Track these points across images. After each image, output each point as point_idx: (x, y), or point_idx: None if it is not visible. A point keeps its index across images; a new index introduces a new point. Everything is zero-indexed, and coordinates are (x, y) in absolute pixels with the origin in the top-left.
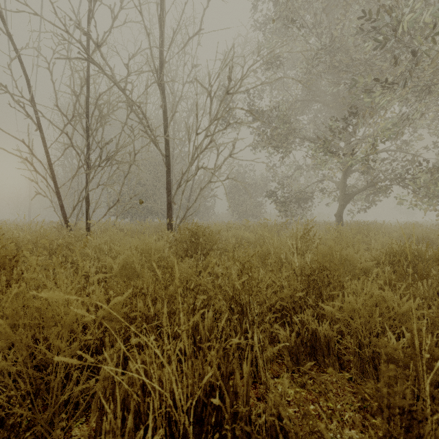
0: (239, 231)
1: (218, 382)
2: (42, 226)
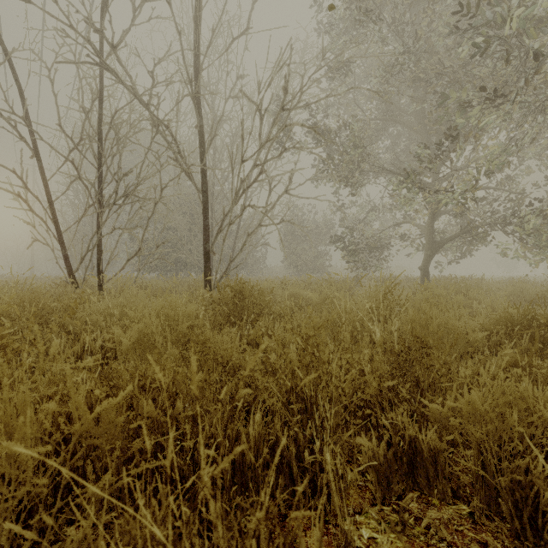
0: (298, 289)
1: None
2: (32, 283)
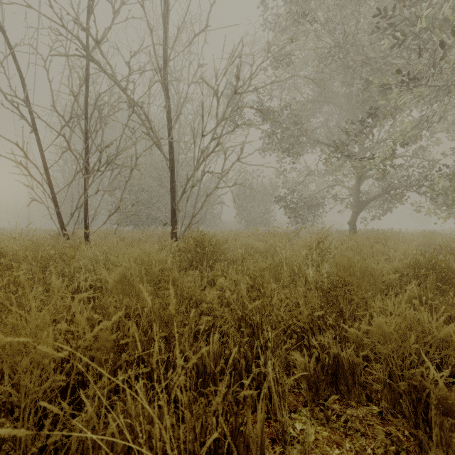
0: (248, 240)
1: (225, 435)
2: (33, 235)
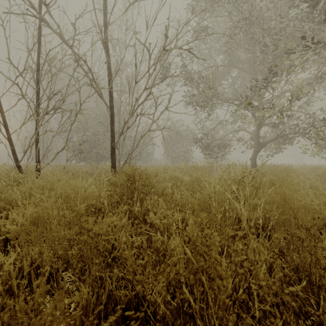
0: (175, 173)
1: None
2: None
